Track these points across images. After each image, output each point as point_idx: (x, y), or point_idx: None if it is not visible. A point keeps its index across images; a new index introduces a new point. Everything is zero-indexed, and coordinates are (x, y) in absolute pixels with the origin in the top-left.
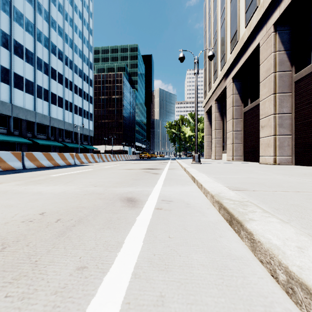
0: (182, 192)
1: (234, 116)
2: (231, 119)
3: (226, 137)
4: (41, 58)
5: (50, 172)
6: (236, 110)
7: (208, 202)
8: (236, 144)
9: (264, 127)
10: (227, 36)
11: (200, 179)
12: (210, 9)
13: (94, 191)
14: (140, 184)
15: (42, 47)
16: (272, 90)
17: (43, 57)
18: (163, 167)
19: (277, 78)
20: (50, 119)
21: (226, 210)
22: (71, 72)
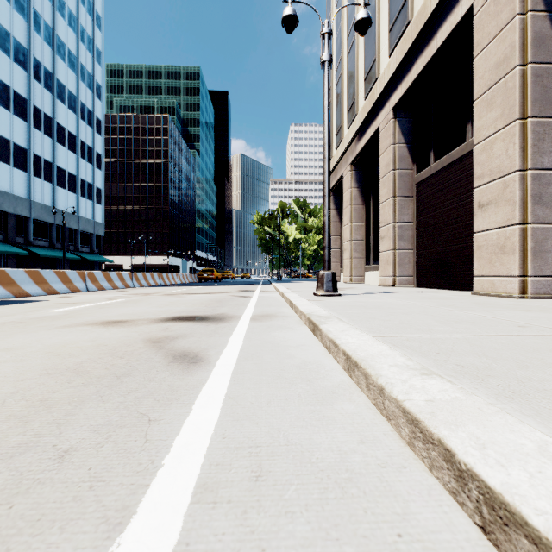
0: None
1: (397, 190)
2: (391, 197)
3: (374, 237)
4: None
5: None
6: (400, 179)
7: None
8: (400, 250)
9: (489, 206)
10: (382, 22)
11: None
12: None
13: None
14: None
15: None
16: (517, 109)
17: None
18: (239, 309)
19: (529, 79)
20: None
21: None
22: (49, 96)
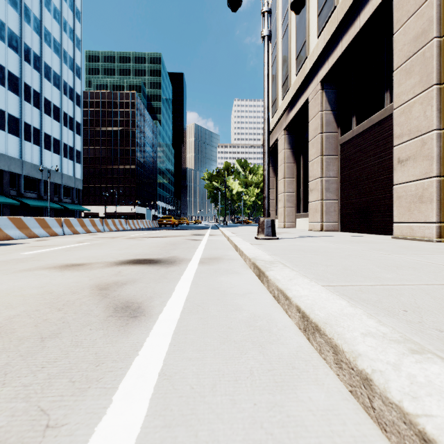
0: None
1: (324, 150)
2: (319, 156)
3: (303, 190)
4: None
5: None
6: (327, 140)
7: None
8: (327, 200)
9: (408, 162)
10: (311, 9)
11: None
12: None
13: None
14: None
15: None
16: (435, 76)
17: None
18: (189, 251)
19: None
20: None
21: None
22: (37, 75)
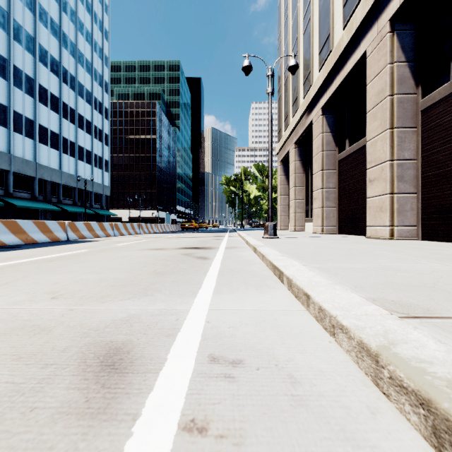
0: (263, 316)
1: (324, 165)
2: (320, 170)
3: (311, 197)
4: (20, 69)
5: None
6: (327, 157)
7: (349, 365)
8: (327, 207)
9: (374, 182)
10: (314, 45)
11: (297, 276)
12: (287, 8)
13: (34, 317)
14: (164, 288)
15: (22, 50)
16: (388, 123)
17: (24, 67)
18: (217, 244)
19: (395, 104)
20: (37, 167)
21: None
22: (73, 94)
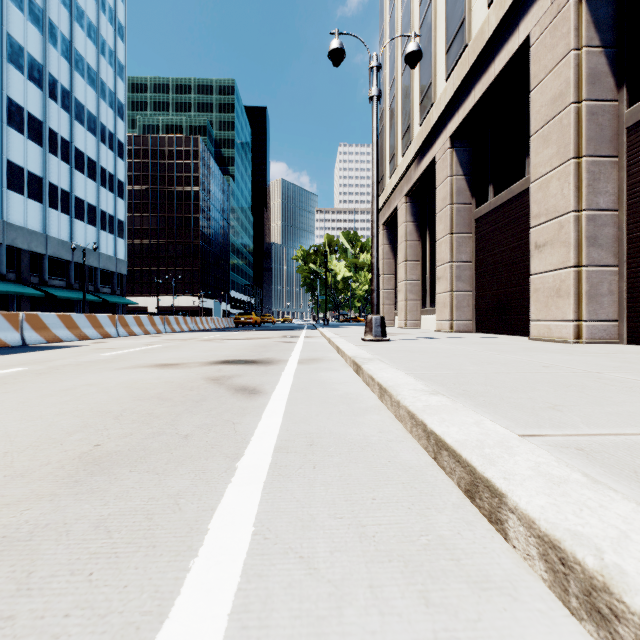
0: None
1: (454, 226)
2: (448, 234)
3: (431, 277)
4: None
5: None
6: (458, 214)
7: None
8: (458, 291)
9: (545, 248)
10: (438, 41)
11: (622, 563)
12: None
13: None
14: (4, 607)
15: None
16: (572, 148)
17: None
18: (285, 353)
19: (583, 117)
20: (4, 227)
21: None
22: (66, 117)
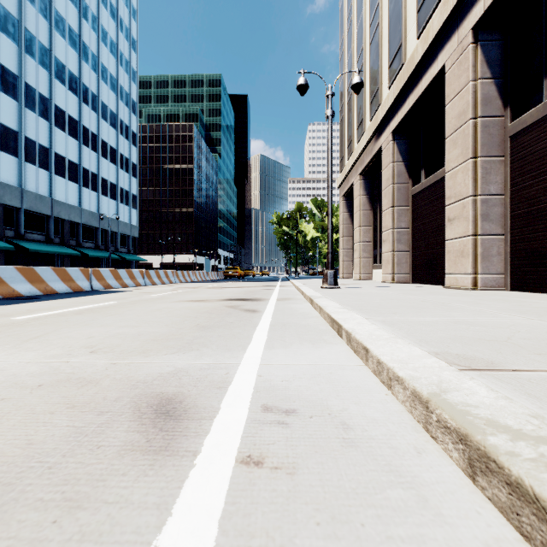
0: (318, 371)
1: (395, 201)
2: (391, 207)
3: (380, 239)
4: (33, 87)
5: (18, 309)
6: (398, 191)
7: (403, 414)
8: (398, 251)
9: (454, 221)
10: (383, 57)
11: (357, 330)
12: (351, 12)
13: (78, 371)
14: (210, 342)
15: (35, 65)
16: (470, 151)
17: (37, 85)
18: (267, 295)
19: (478, 129)
20: (52, 203)
21: (546, 512)
22: (95, 116)
